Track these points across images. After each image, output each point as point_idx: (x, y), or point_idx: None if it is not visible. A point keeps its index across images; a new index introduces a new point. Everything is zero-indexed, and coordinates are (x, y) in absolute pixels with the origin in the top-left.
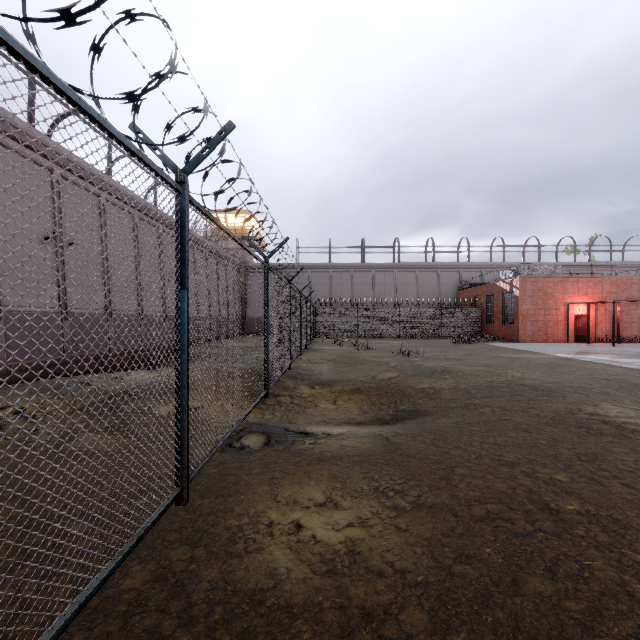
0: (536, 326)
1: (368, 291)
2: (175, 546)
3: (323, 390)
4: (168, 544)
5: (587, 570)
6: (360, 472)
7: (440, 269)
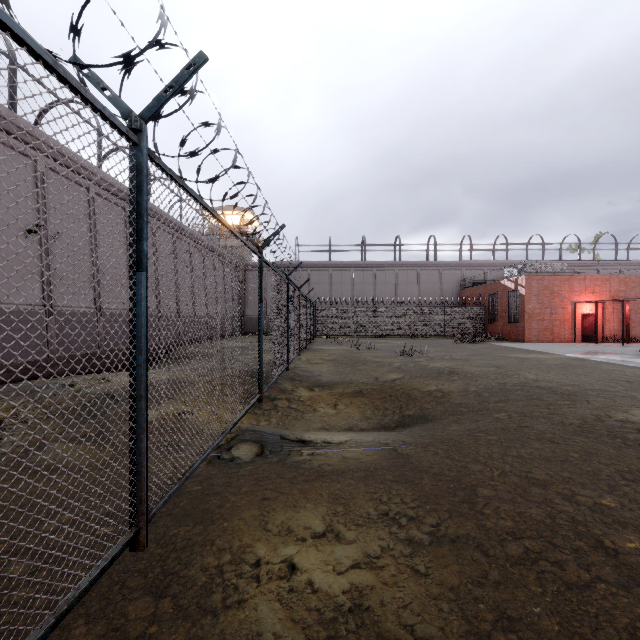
0: (542, 325)
1: (369, 290)
2: (136, 596)
3: (323, 392)
4: (128, 593)
5: None
6: (365, 492)
7: (442, 267)
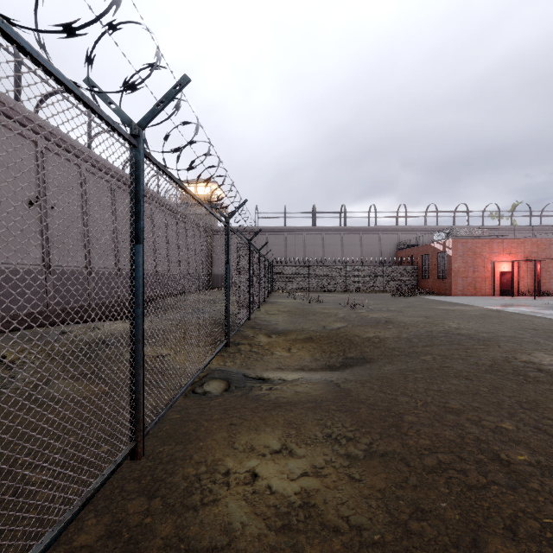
0: (466, 281)
1: (318, 251)
2: (133, 497)
3: (279, 339)
4: (126, 494)
5: (549, 530)
6: (313, 418)
7: (381, 232)
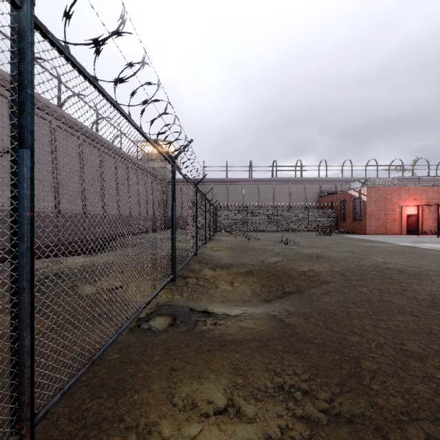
0: (378, 223)
1: (254, 198)
2: None
3: (222, 272)
4: None
5: None
6: (261, 362)
7: (306, 182)
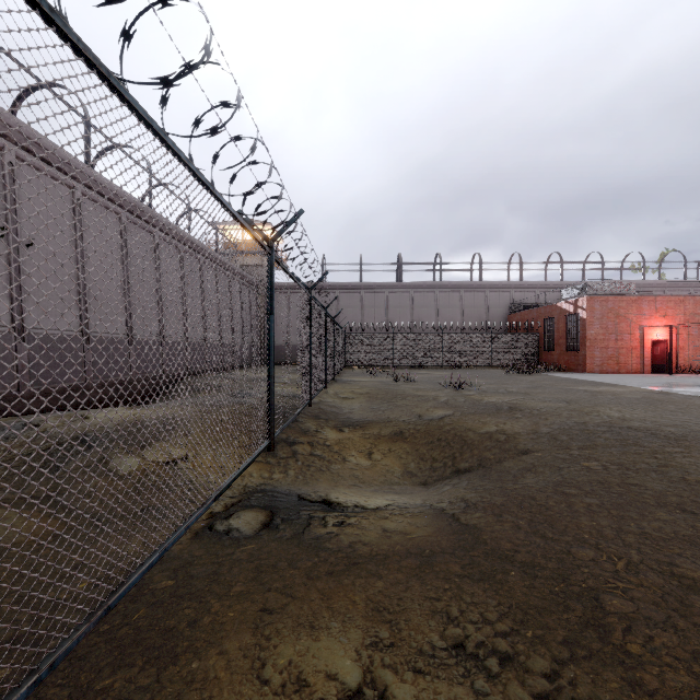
0: (606, 354)
1: (405, 314)
2: None
3: (354, 434)
4: None
5: None
6: (423, 598)
7: (488, 289)
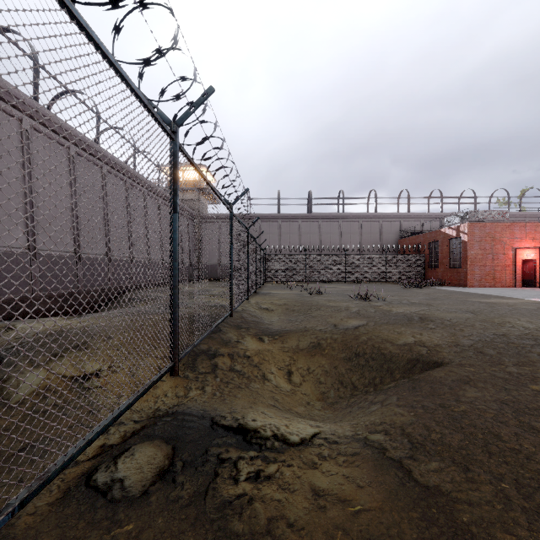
0: (484, 271)
1: (315, 240)
2: None
3: (273, 344)
4: None
5: None
6: None
7: (382, 219)
